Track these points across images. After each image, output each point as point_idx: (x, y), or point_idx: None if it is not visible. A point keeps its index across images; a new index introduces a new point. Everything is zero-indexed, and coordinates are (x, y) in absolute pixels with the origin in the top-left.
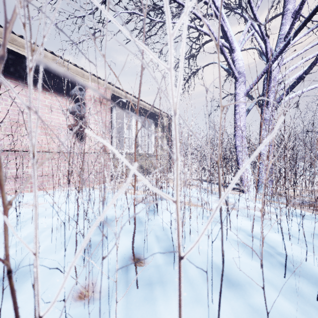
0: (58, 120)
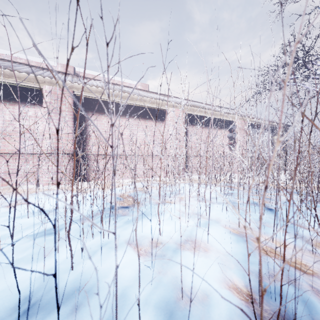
0: (224, 141)
